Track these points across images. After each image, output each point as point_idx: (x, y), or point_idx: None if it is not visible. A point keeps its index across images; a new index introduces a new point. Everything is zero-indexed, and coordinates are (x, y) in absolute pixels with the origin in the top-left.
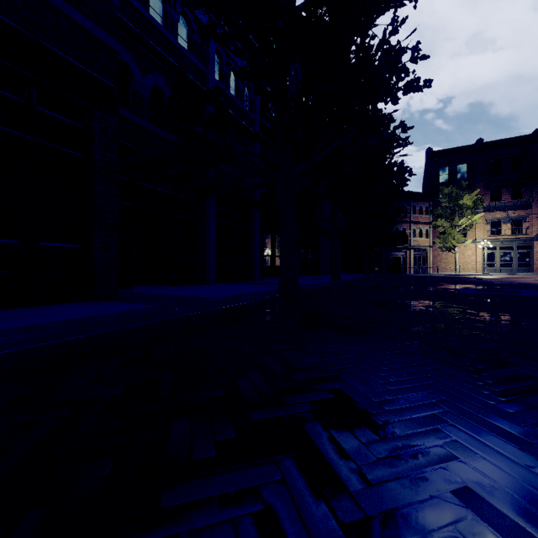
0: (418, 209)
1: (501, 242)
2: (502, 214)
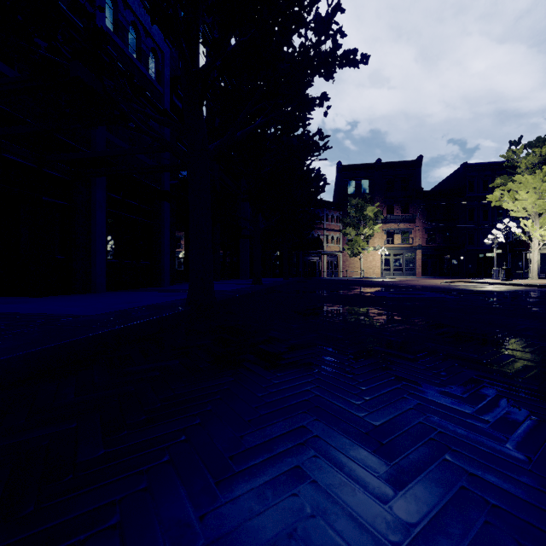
0: (330, 217)
1: (394, 250)
2: (395, 226)
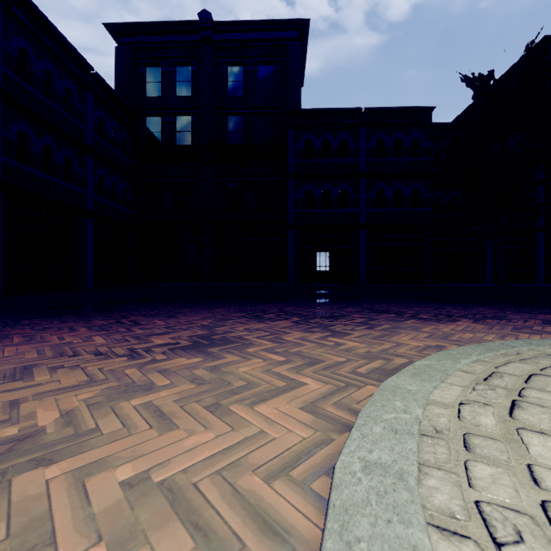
0: None
1: None
2: None
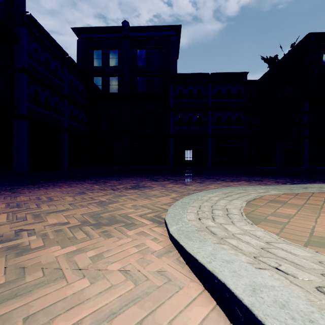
0: None
1: None
2: None
